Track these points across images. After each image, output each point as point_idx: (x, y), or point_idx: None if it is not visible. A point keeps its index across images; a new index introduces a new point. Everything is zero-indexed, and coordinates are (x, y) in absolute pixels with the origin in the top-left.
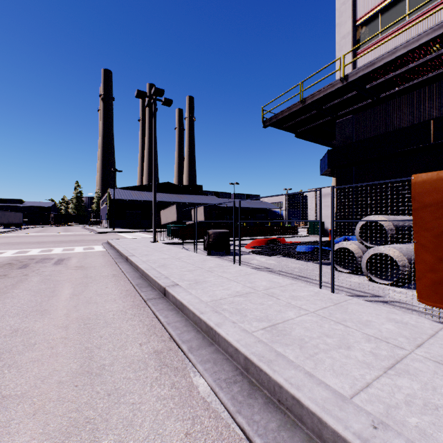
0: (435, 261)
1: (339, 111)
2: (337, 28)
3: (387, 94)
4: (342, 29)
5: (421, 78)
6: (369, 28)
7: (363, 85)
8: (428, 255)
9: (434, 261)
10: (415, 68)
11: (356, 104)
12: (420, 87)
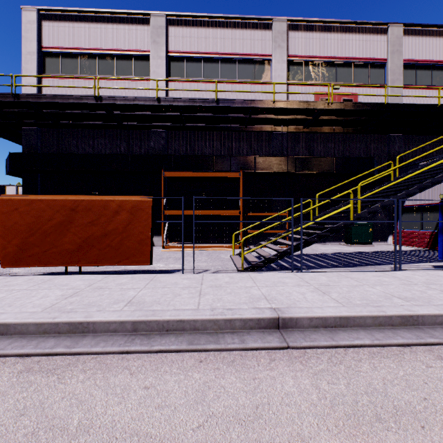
0: (7, 243)
1: (25, 119)
2: (24, 40)
3: (65, 123)
4: (28, 45)
5: (86, 122)
6: (54, 61)
7: (40, 108)
8: (4, 240)
9: (7, 243)
10: (77, 114)
11: (40, 119)
12: (86, 128)
